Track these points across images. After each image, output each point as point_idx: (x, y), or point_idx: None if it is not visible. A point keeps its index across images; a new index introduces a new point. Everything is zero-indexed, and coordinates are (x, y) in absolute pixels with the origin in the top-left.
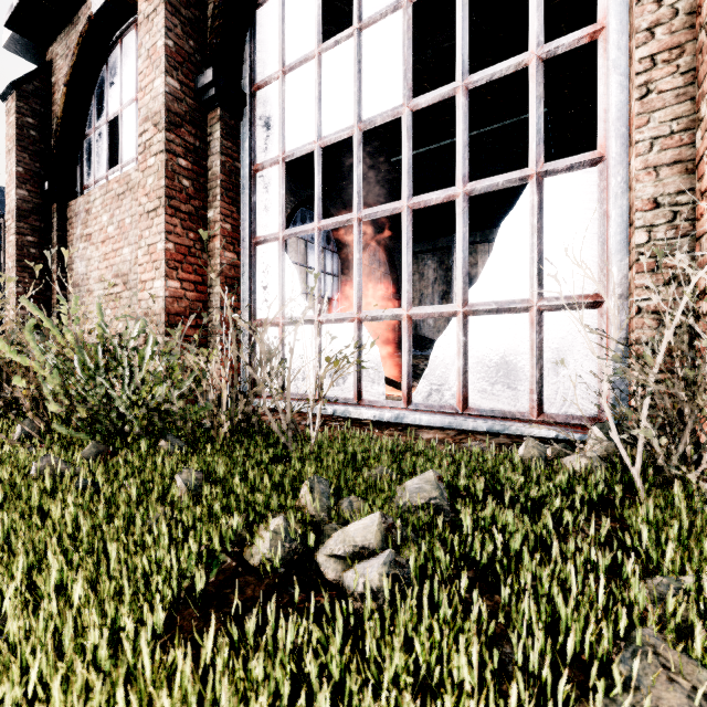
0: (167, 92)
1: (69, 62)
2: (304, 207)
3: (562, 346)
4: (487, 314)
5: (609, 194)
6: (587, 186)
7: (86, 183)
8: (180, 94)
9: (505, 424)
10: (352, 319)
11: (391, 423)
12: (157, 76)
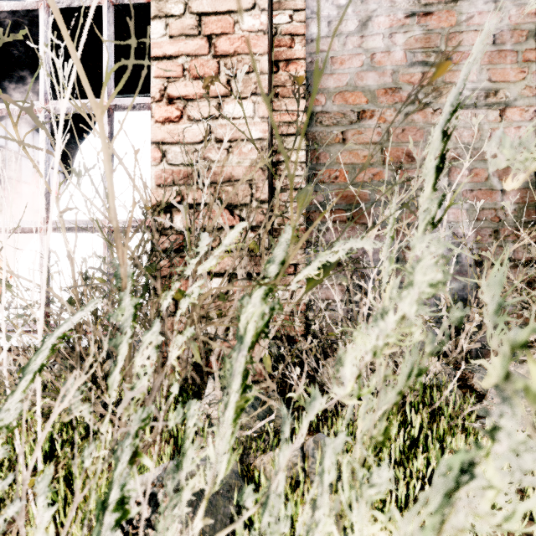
0: None
1: None
2: (14, 119)
3: None
4: (68, 232)
5: None
6: (146, 125)
7: None
8: None
9: None
10: None
11: None
12: None
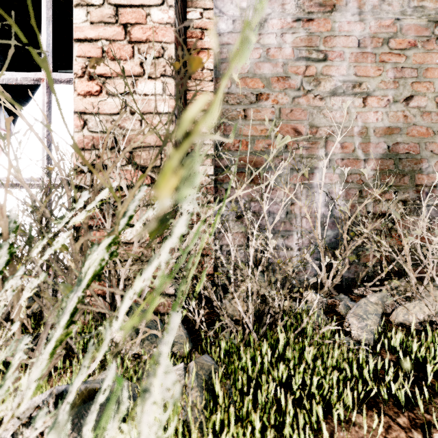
0: None
1: None
2: None
3: None
4: (9, 187)
5: None
6: None
7: None
8: None
9: None
10: None
11: None
12: None
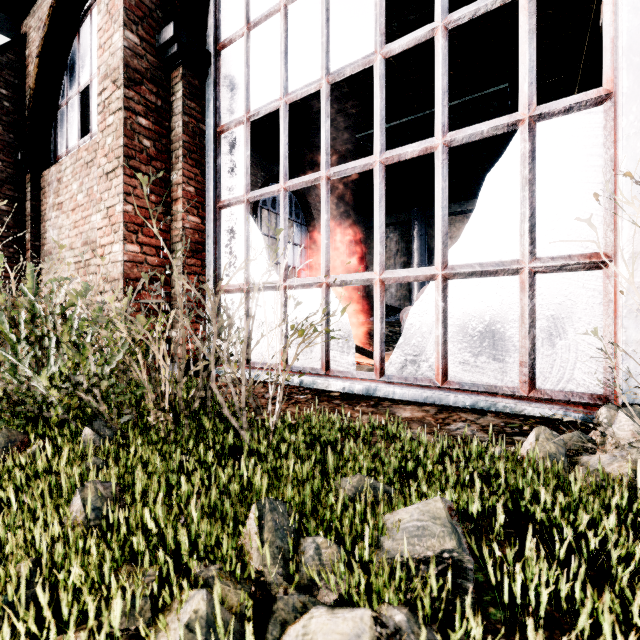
0: (125, 46)
1: (41, 34)
2: (274, 182)
3: (559, 312)
4: (470, 277)
5: (618, 136)
6: (589, 128)
7: (59, 154)
8: (140, 50)
9: (491, 400)
10: (320, 284)
11: (362, 397)
12: (115, 31)
